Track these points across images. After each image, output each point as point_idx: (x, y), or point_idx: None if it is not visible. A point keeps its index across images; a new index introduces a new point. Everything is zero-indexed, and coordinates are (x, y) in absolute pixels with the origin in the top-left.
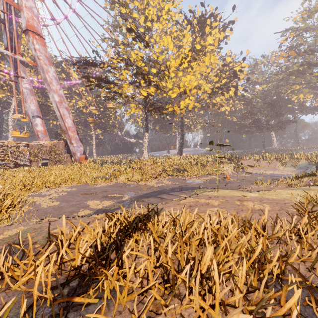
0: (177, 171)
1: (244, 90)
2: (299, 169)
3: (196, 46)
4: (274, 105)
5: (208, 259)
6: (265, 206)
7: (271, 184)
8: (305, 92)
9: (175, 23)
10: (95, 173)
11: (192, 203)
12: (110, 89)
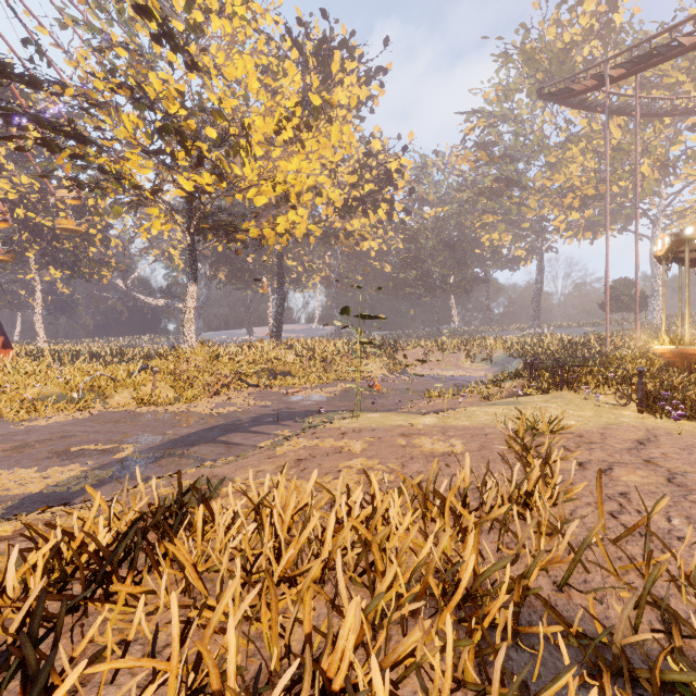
0: (270, 375)
1: (406, 211)
2: (494, 366)
3: (311, 98)
4: (455, 247)
5: (352, 638)
6: (453, 444)
7: (454, 396)
8: (501, 230)
9: (264, 37)
10: (35, 388)
11: (303, 453)
12: (86, 160)
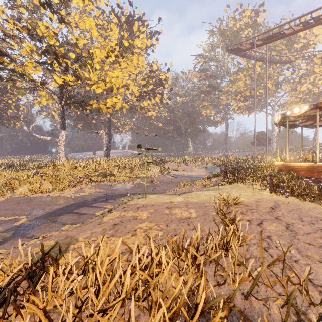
0: (103, 175)
1: (168, 98)
2: (208, 170)
3: (123, 42)
4: (190, 115)
5: None
6: (191, 212)
7: (190, 185)
8: (210, 108)
9: (101, 11)
10: None
11: (117, 220)
12: (3, 64)
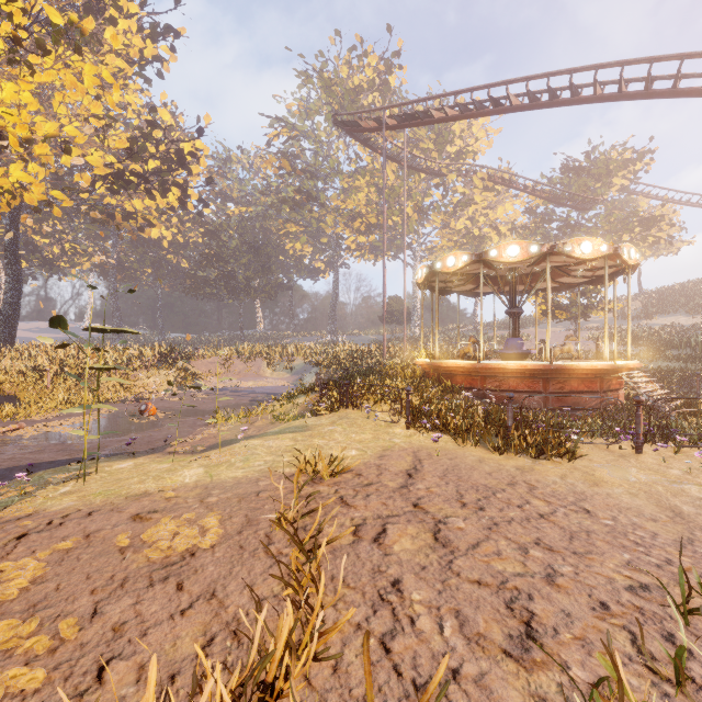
0: None
1: (203, 202)
2: (295, 375)
3: (46, 8)
4: (259, 250)
5: None
6: (206, 527)
7: (245, 419)
8: (303, 240)
9: None
10: None
11: None
12: None
